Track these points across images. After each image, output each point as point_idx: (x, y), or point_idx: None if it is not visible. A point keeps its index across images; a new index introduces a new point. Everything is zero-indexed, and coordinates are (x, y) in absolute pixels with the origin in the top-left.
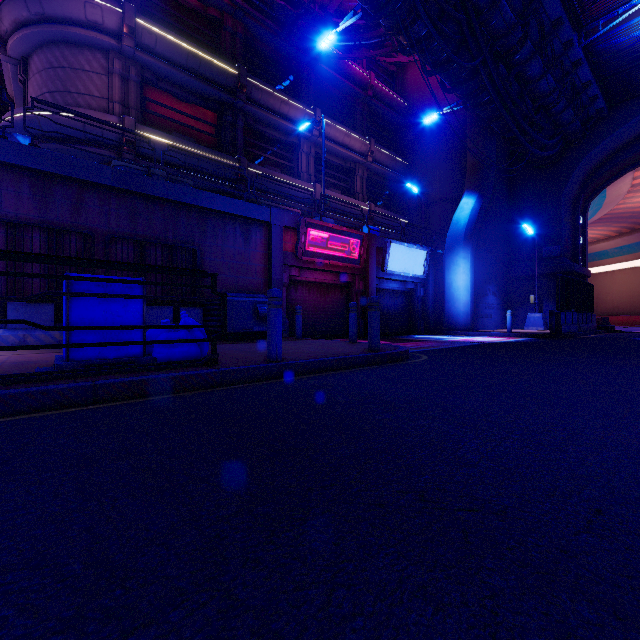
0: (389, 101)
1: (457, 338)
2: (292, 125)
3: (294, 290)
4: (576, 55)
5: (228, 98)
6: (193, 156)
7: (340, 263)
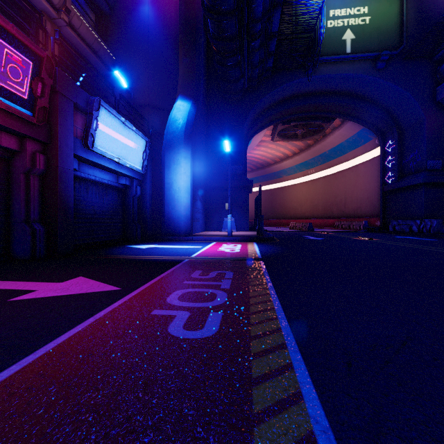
0: None
1: (197, 248)
2: None
3: None
4: None
5: None
6: None
7: None
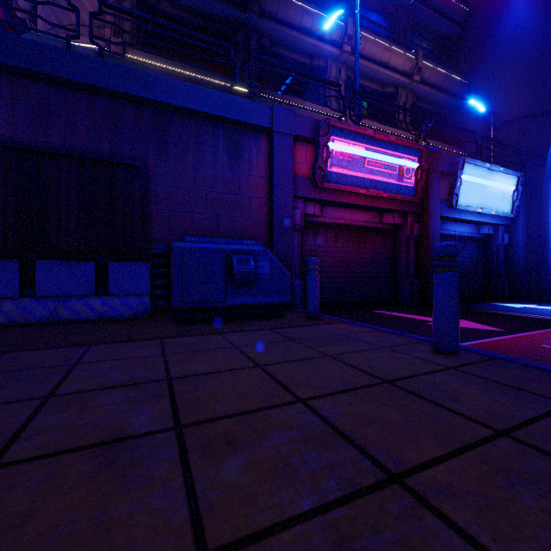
0: (441, 5)
1: None
2: (317, 41)
3: (313, 237)
4: None
5: (238, 14)
6: (194, 82)
7: (384, 193)
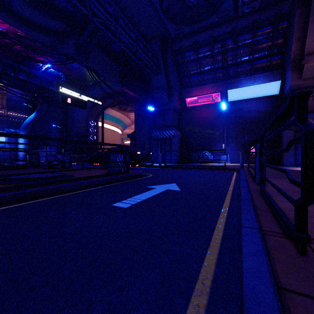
0: None
1: None
2: None
3: None
4: (41, 75)
5: None
6: None
7: None
